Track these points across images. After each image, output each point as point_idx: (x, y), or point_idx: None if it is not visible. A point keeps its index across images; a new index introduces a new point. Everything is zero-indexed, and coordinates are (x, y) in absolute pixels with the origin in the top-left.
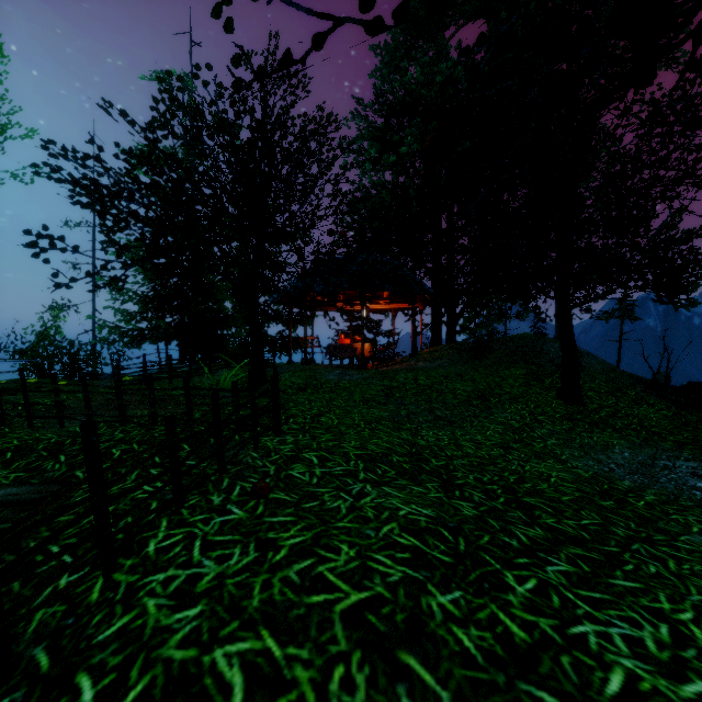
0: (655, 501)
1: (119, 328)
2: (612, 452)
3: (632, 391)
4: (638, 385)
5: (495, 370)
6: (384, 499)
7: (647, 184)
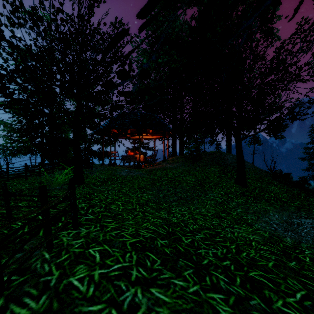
0: (312, 255)
1: (2, 146)
2: (270, 215)
3: (266, 178)
4: (268, 175)
5: (204, 168)
6: (153, 313)
7: (278, 80)
